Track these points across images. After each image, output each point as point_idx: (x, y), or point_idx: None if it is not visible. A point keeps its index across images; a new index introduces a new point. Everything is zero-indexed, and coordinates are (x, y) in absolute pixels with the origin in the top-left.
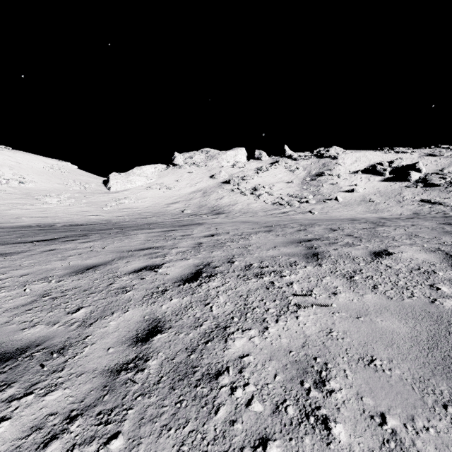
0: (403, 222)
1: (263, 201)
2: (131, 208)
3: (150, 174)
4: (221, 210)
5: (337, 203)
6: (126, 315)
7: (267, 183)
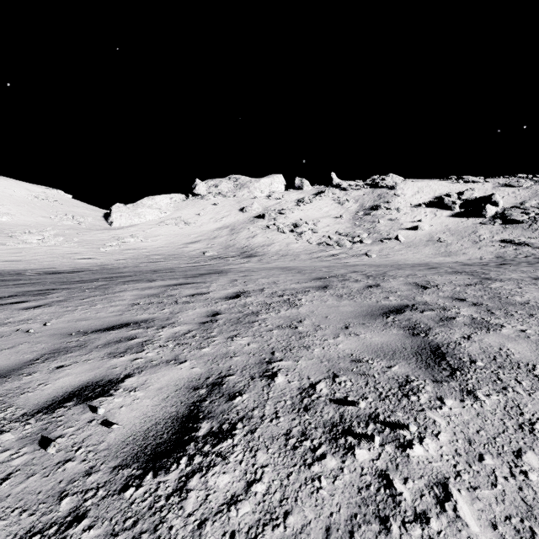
0: (510, 272)
1: (306, 241)
2: (138, 249)
3: (164, 205)
4: (253, 252)
5: (399, 244)
6: None
7: (310, 218)
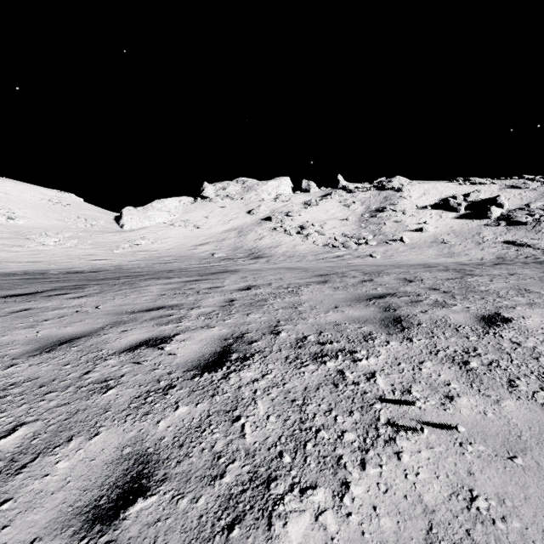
0: (495, 269)
1: (313, 242)
2: (149, 251)
3: (173, 208)
4: (261, 254)
5: (403, 245)
6: (92, 444)
7: (317, 220)
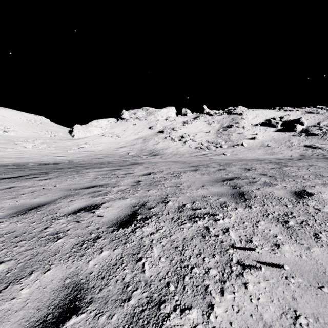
0: (300, 162)
1: (188, 146)
2: (89, 151)
3: (104, 125)
4: (157, 153)
5: (243, 148)
6: (45, 277)
7: (191, 132)
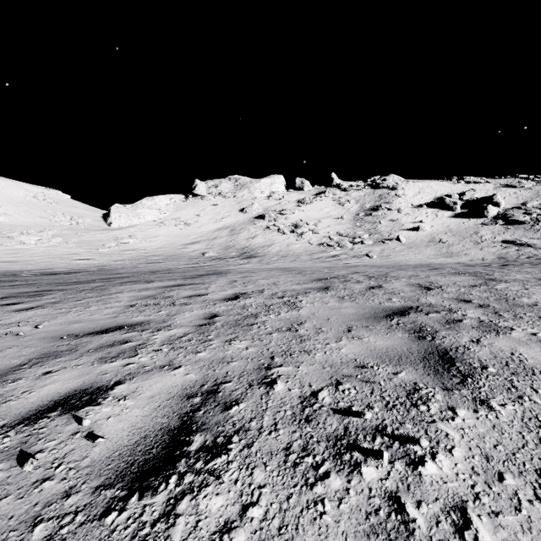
0: (514, 273)
1: (307, 241)
2: (137, 250)
3: (163, 206)
4: (253, 253)
5: (400, 244)
6: None
7: (311, 218)
